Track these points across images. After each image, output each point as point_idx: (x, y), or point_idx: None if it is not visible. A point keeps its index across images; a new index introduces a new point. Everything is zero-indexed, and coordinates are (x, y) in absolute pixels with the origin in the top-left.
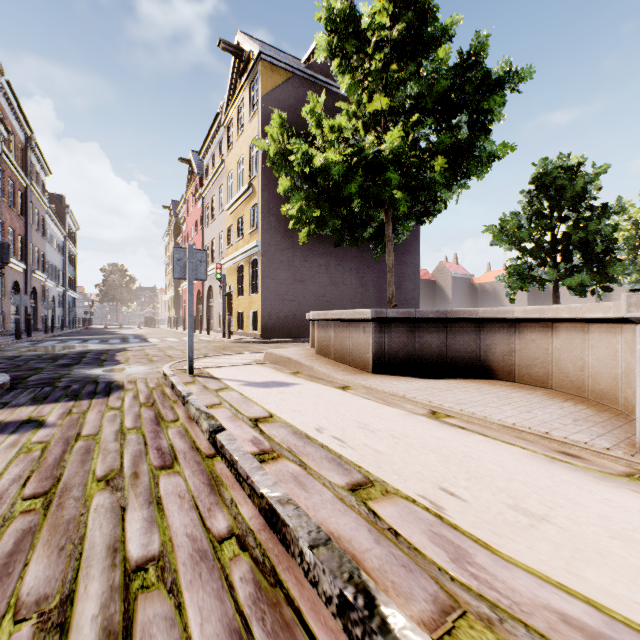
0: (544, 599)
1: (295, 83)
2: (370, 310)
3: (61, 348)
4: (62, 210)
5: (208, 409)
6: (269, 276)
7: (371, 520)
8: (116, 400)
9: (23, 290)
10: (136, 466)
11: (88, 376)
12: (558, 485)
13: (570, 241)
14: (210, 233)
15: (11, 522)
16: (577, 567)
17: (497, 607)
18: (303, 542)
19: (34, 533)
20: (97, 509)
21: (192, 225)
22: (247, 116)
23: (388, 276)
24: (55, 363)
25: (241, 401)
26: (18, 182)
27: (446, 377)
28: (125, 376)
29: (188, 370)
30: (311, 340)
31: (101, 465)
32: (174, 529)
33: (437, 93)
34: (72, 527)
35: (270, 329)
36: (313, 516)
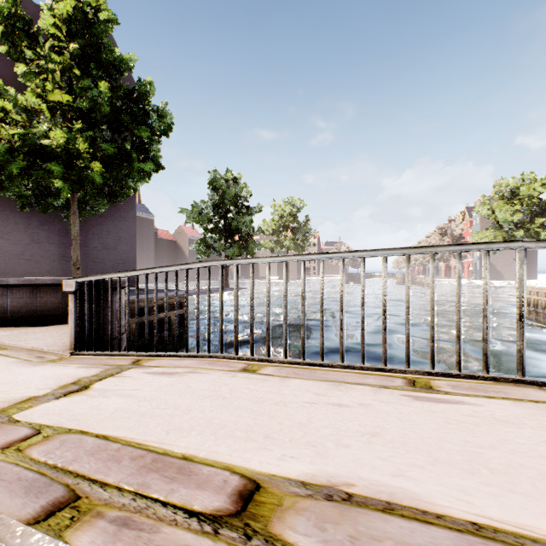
0: None
1: None
2: None
3: None
4: None
5: None
6: None
7: None
8: None
9: None
10: None
11: None
12: None
13: (232, 226)
14: None
15: None
16: None
17: None
18: None
19: None
20: None
21: None
22: None
23: (73, 243)
24: None
25: None
26: None
27: (57, 324)
28: None
29: None
30: None
31: None
32: None
33: (103, 112)
34: None
35: None
36: None
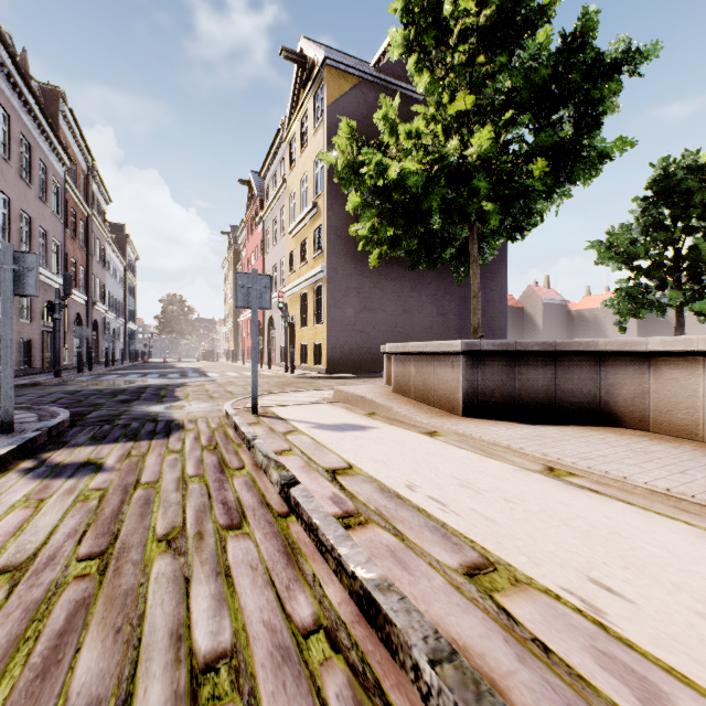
0: None
1: (364, 89)
2: (460, 342)
3: (121, 382)
4: (122, 240)
5: (277, 456)
6: (335, 304)
7: (505, 624)
8: (176, 442)
9: (85, 322)
10: (200, 524)
11: (147, 413)
12: None
13: (699, 257)
14: (271, 259)
15: (64, 589)
16: None
17: None
18: (419, 654)
19: (88, 606)
20: (158, 578)
21: (252, 251)
22: (311, 129)
23: (473, 302)
24: (115, 399)
25: (313, 447)
26: (80, 212)
27: (556, 423)
28: (185, 414)
29: (252, 409)
30: (386, 376)
31: (162, 520)
32: (247, 613)
33: (535, 84)
34: (130, 601)
35: (336, 363)
36: (424, 611)
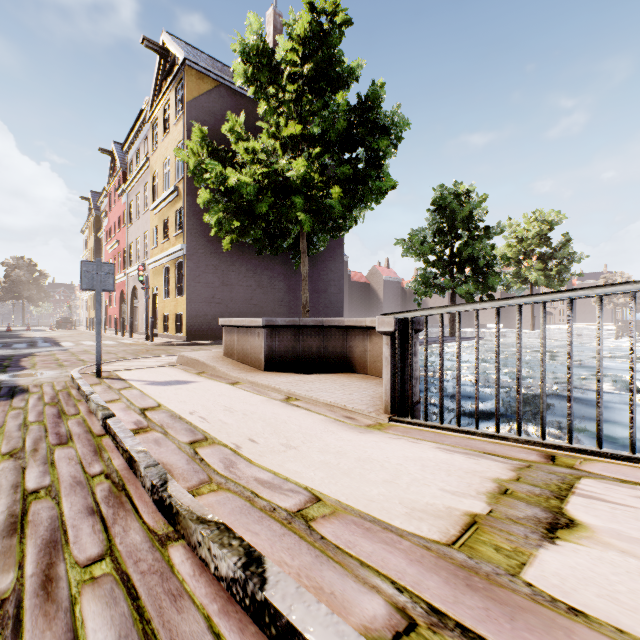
0: (255, 474)
1: (222, 92)
2: (262, 319)
3: None
4: None
5: (106, 403)
6: (195, 279)
7: (192, 456)
8: (20, 401)
9: None
10: (36, 445)
11: None
12: (322, 433)
13: (462, 256)
14: (134, 231)
15: None
16: (286, 463)
17: (230, 479)
18: (141, 466)
19: None
20: (3, 469)
21: (115, 221)
22: (173, 118)
23: (303, 284)
24: None
25: (139, 397)
26: None
27: (321, 372)
28: (31, 381)
29: (96, 373)
30: None
31: (6, 446)
32: (62, 474)
33: (338, 130)
34: None
35: (196, 331)
36: (156, 457)
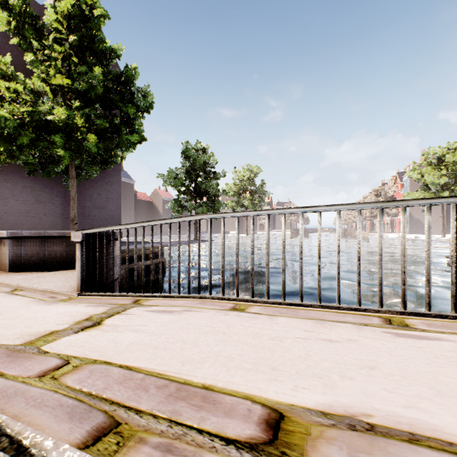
0: None
1: None
2: (6, 232)
3: None
4: None
5: None
6: None
7: None
8: None
9: None
10: None
11: None
12: (19, 308)
13: (201, 189)
14: None
15: None
16: None
17: None
18: None
19: None
20: None
21: None
22: None
23: (72, 203)
24: None
25: None
26: None
27: (62, 270)
28: None
29: None
30: None
31: None
32: None
33: (97, 92)
34: None
35: None
36: None
